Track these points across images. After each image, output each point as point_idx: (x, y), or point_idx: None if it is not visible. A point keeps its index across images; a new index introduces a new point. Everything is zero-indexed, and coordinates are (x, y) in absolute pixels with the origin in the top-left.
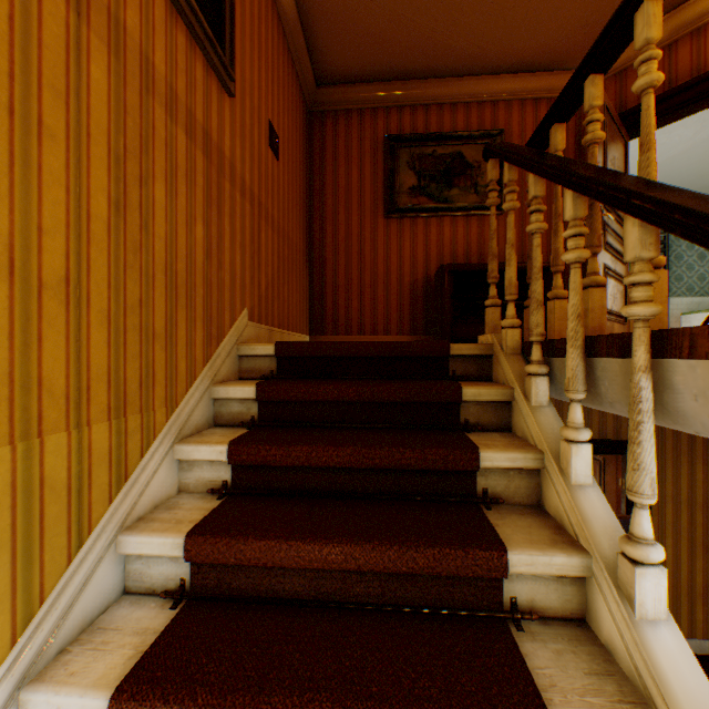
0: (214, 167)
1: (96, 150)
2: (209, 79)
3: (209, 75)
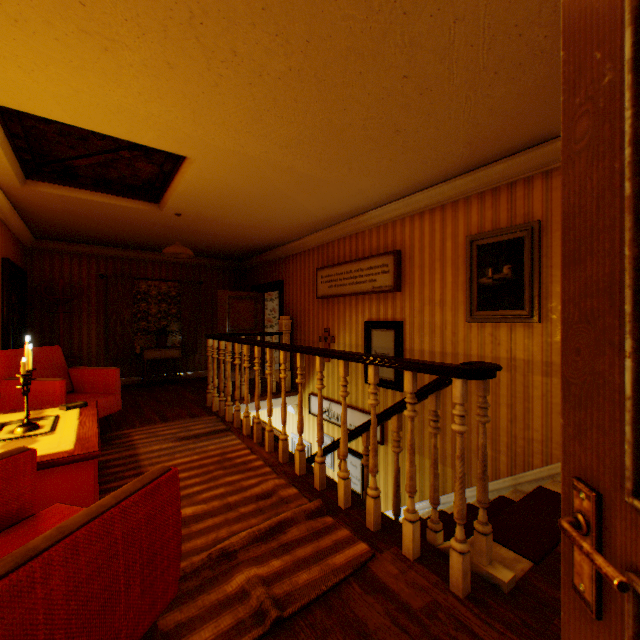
0: (518, 373)
1: (447, 394)
2: (513, 329)
3: (513, 327)
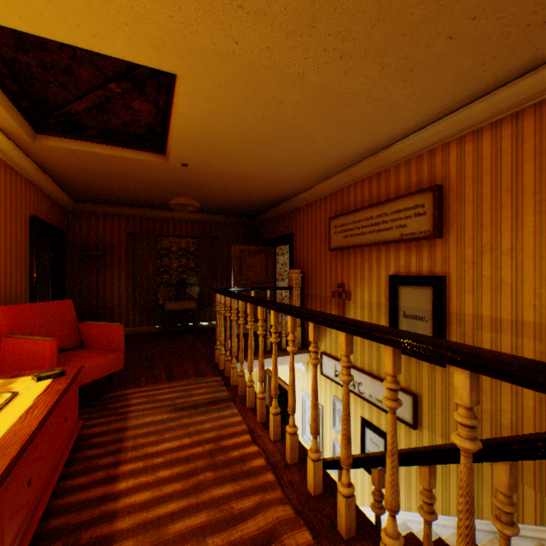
0: None
1: None
2: None
3: None
